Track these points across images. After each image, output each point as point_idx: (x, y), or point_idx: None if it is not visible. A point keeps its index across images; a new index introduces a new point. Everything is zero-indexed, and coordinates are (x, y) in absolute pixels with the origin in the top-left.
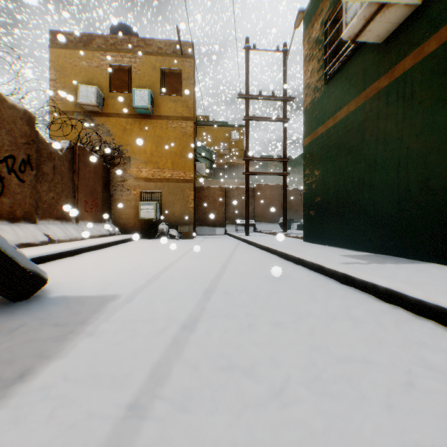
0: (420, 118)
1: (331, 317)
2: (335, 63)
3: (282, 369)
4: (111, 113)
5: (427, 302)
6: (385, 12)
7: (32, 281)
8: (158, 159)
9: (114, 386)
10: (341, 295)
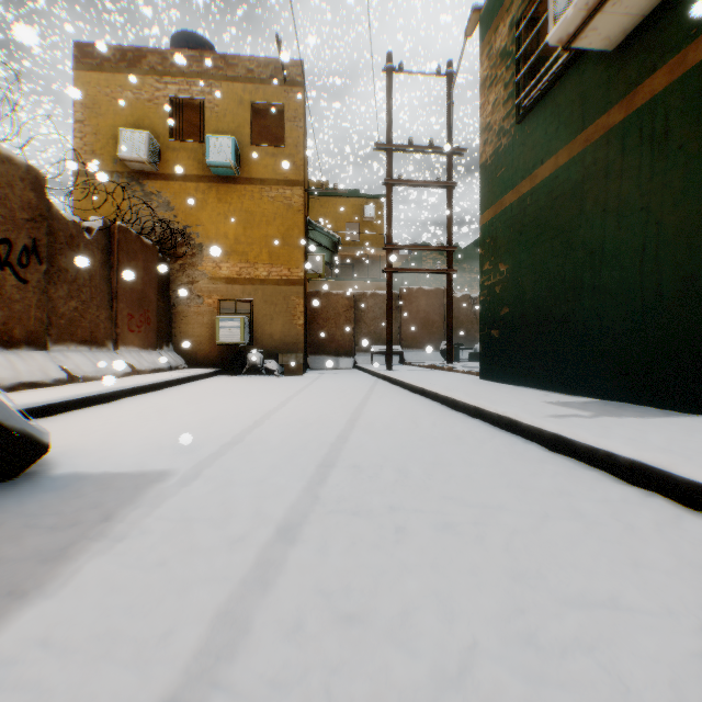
0: (680, 173)
1: (541, 513)
2: (534, 88)
3: (461, 622)
4: (172, 174)
5: None
6: None
7: (19, 449)
8: (247, 248)
9: (138, 661)
10: (552, 471)
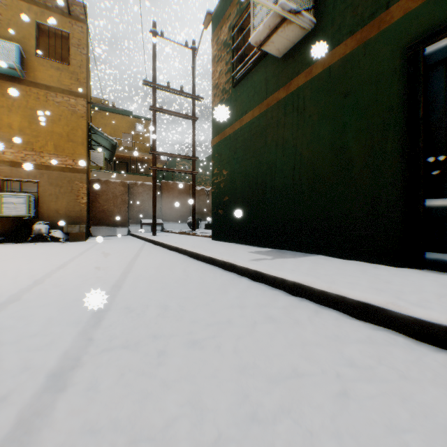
0: (310, 130)
1: (252, 322)
2: (242, 69)
3: (209, 421)
4: None
5: (330, 293)
6: (286, 28)
7: None
8: (33, 139)
9: None
10: (255, 293)
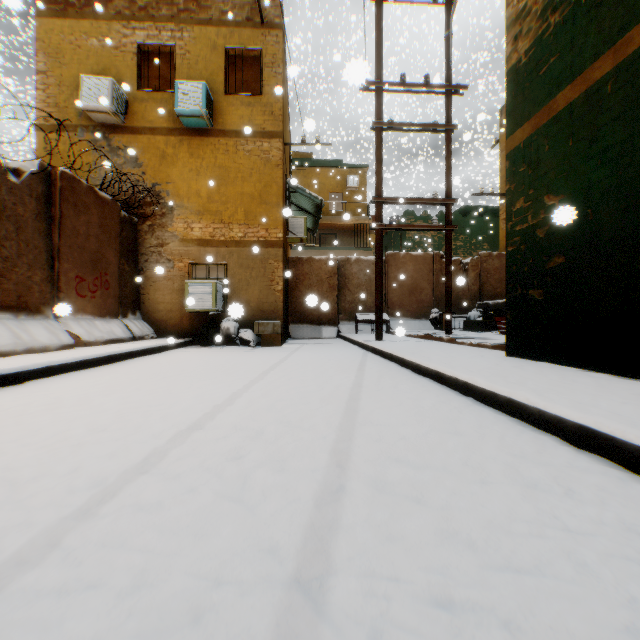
0: None
1: None
2: None
3: None
4: (140, 128)
5: None
6: None
7: None
8: (220, 207)
9: None
10: None
